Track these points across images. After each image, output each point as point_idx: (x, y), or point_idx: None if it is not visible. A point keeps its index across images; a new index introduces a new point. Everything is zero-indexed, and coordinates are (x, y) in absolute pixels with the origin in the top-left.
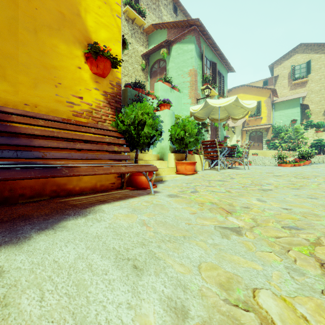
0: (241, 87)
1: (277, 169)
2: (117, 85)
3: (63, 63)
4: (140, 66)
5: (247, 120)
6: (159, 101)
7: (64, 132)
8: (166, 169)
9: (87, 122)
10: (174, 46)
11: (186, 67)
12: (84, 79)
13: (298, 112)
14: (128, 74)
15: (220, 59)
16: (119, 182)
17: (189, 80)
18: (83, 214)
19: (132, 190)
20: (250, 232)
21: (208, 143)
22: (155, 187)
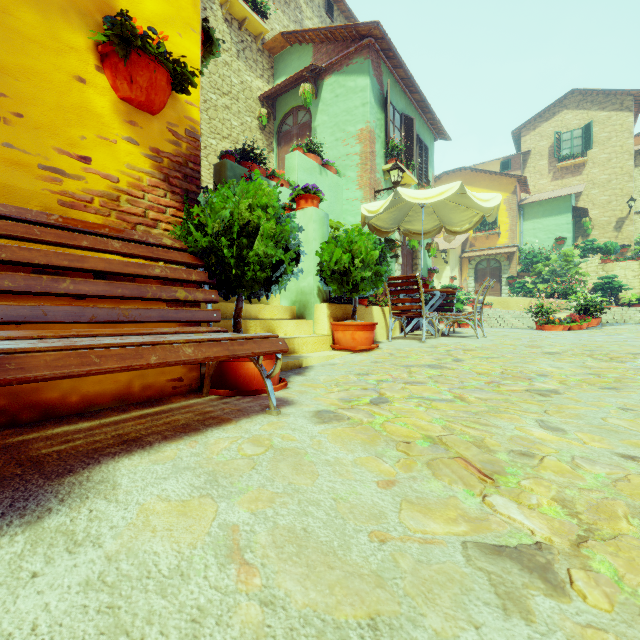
0: (459, 171)
1: (540, 336)
2: (188, 137)
3: (28, 61)
4: (257, 121)
5: (470, 237)
6: (295, 189)
7: (20, 248)
8: (310, 339)
9: (100, 224)
10: (327, 81)
11: (352, 124)
12: (94, 113)
13: (569, 224)
14: (231, 135)
15: (421, 112)
16: (194, 376)
17: (359, 152)
18: (36, 508)
19: (226, 398)
20: (585, 573)
21: (402, 283)
22: (283, 387)
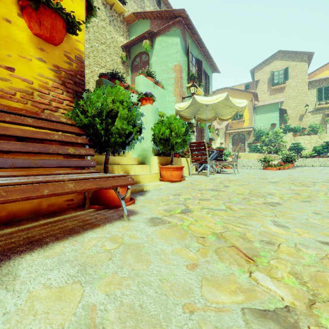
0: (224, 89)
1: (266, 173)
2: (77, 60)
3: None
4: (120, 59)
5: (230, 122)
6: (140, 94)
7: None
8: (148, 175)
9: (19, 108)
10: (158, 39)
11: (170, 62)
12: (16, 41)
13: (278, 117)
14: (106, 66)
15: (206, 58)
16: (81, 198)
17: (174, 77)
18: None
19: (98, 210)
20: None
21: (197, 145)
22: (132, 203)
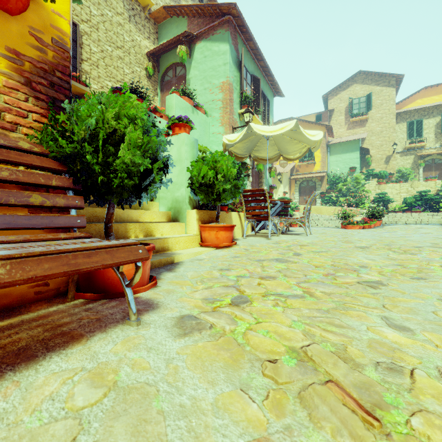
0: (289, 120)
1: (347, 233)
2: (55, 46)
3: None
4: (145, 71)
5: (296, 165)
6: (170, 118)
7: None
8: (182, 238)
9: None
10: (198, 45)
11: (216, 78)
12: None
13: (358, 158)
14: (124, 80)
15: (265, 75)
16: (63, 279)
17: (221, 99)
18: None
19: (91, 302)
20: None
21: (254, 194)
22: (152, 286)
